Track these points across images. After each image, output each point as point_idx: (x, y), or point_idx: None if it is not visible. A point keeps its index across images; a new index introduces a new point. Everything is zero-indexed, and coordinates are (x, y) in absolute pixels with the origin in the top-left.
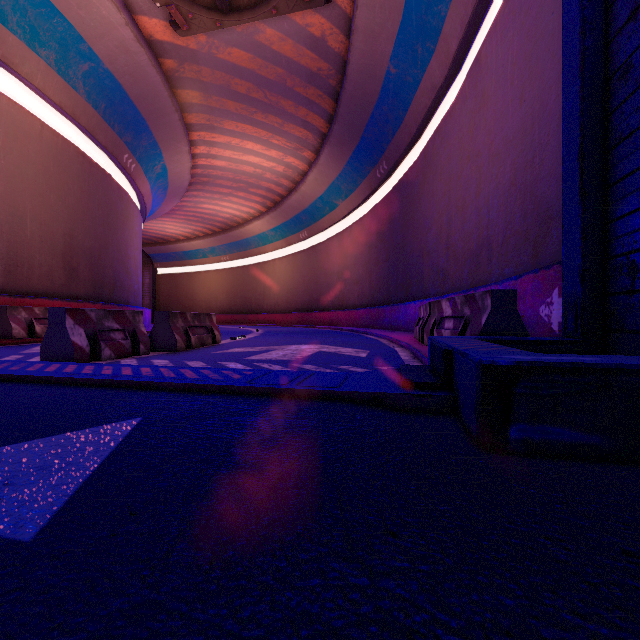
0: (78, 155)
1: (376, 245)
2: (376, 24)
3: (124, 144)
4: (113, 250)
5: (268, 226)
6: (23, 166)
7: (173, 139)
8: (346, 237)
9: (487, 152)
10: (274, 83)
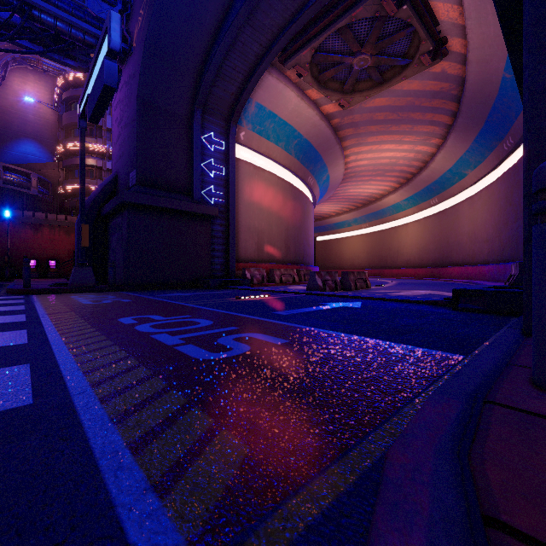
0: (290, 187)
1: (505, 208)
2: (487, 55)
3: (309, 172)
4: (303, 234)
5: (401, 198)
6: (272, 201)
7: (334, 159)
8: (476, 201)
9: None
10: (405, 107)
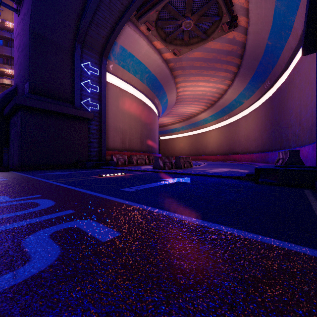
0: (143, 104)
1: (264, 121)
2: (259, 29)
3: (155, 95)
4: (151, 134)
5: (208, 115)
6: (132, 112)
7: (171, 89)
8: (248, 117)
9: (314, 82)
10: (211, 59)
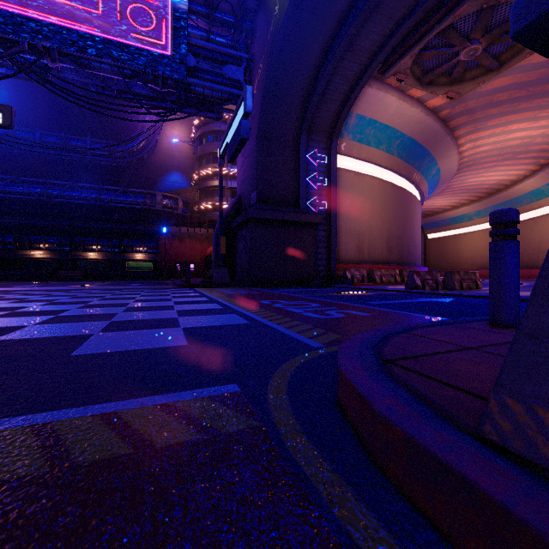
0: (392, 187)
1: None
2: None
3: (414, 169)
4: (407, 233)
5: (542, 182)
6: (373, 203)
7: (445, 151)
8: None
9: None
10: (536, 80)
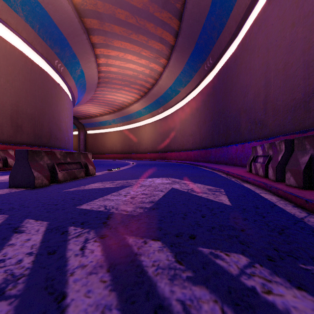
0: (22, 56)
1: (204, 112)
2: None
3: (54, 53)
4: (49, 116)
5: (141, 106)
6: None
7: (85, 52)
8: (185, 109)
9: None
10: (141, 10)
